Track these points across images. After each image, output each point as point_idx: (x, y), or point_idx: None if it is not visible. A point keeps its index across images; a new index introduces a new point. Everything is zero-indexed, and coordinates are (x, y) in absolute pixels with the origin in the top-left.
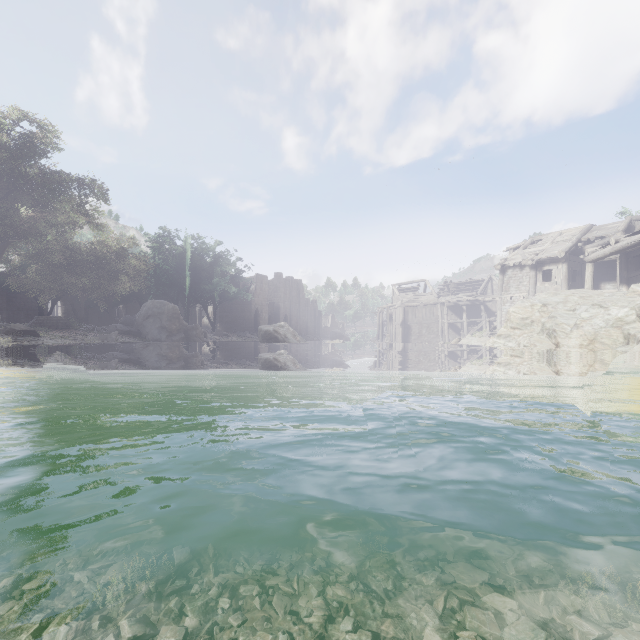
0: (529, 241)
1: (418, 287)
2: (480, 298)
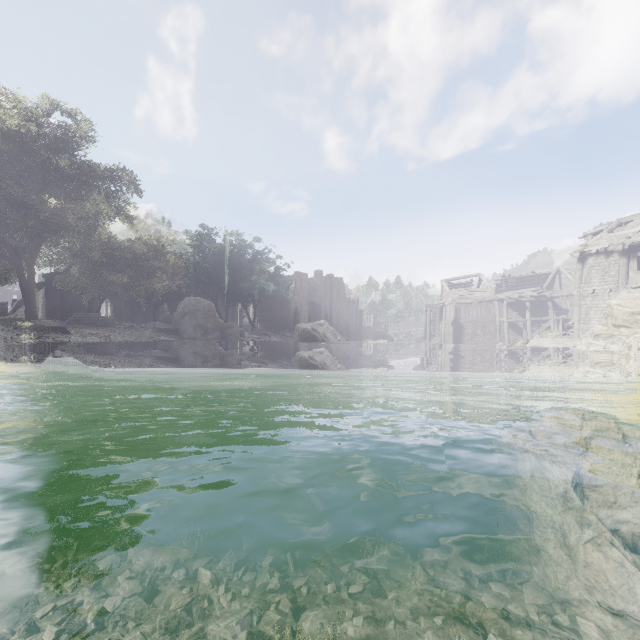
0: (615, 223)
1: (471, 282)
2: (547, 293)
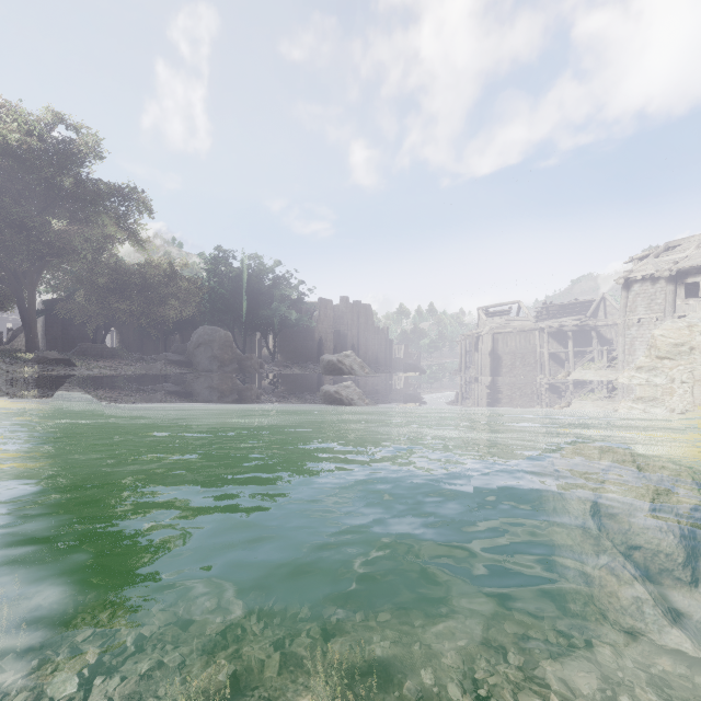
0: (662, 248)
1: (509, 310)
2: (591, 322)
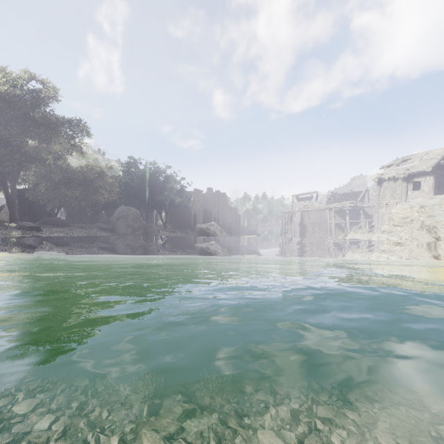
0: (400, 160)
1: (311, 197)
2: (359, 204)
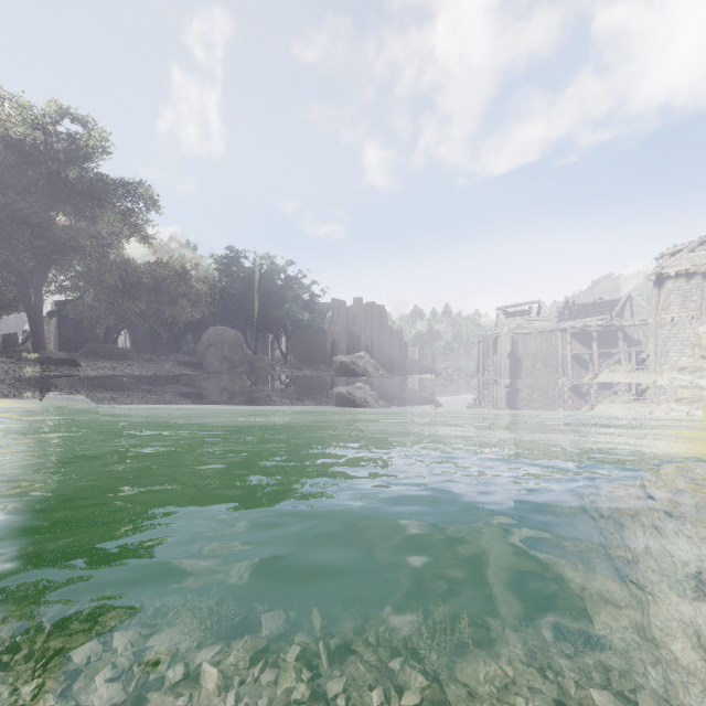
0: (696, 242)
1: (529, 310)
2: (617, 322)
